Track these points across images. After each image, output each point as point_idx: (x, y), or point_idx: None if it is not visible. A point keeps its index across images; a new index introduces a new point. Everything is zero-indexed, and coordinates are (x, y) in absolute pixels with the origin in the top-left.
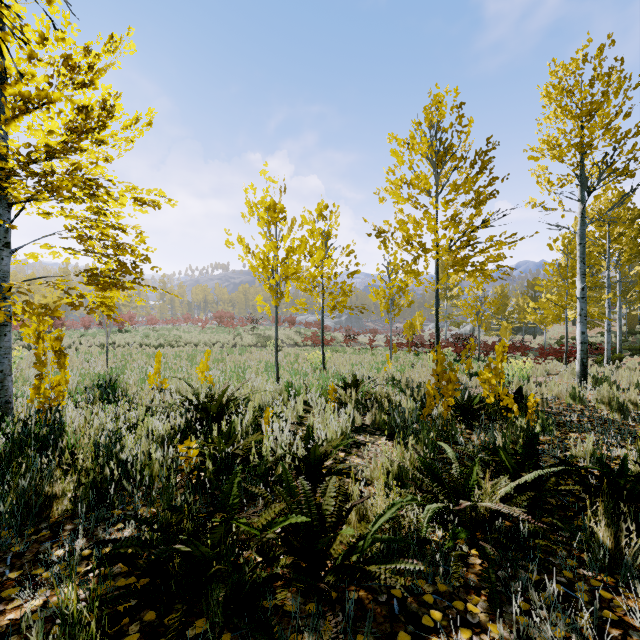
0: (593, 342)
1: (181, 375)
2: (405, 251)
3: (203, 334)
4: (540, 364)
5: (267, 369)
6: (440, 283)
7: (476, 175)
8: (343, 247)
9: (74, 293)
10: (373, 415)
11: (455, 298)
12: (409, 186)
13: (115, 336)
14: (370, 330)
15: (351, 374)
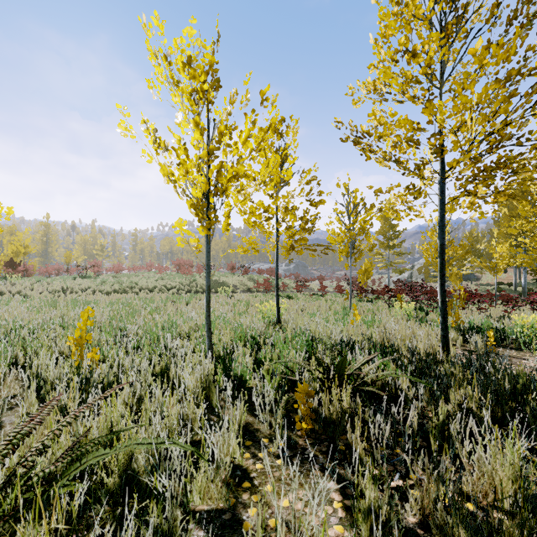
0: (530, 288)
1: (65, 343)
2: (396, 163)
3: (160, 280)
4: (509, 313)
5: (204, 327)
6: (383, 233)
7: (528, 25)
8: (303, 171)
9: (54, 244)
10: (423, 495)
11: (397, 247)
12: (409, 58)
13: (72, 282)
14: (318, 277)
15: (328, 347)
